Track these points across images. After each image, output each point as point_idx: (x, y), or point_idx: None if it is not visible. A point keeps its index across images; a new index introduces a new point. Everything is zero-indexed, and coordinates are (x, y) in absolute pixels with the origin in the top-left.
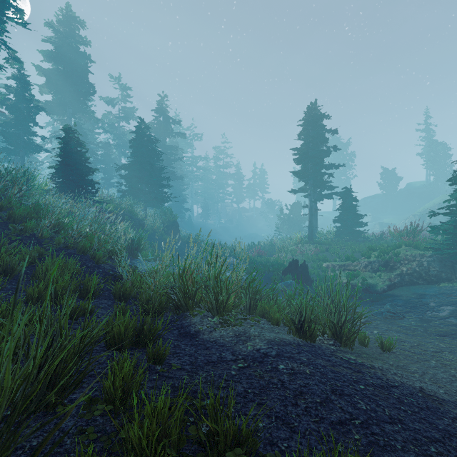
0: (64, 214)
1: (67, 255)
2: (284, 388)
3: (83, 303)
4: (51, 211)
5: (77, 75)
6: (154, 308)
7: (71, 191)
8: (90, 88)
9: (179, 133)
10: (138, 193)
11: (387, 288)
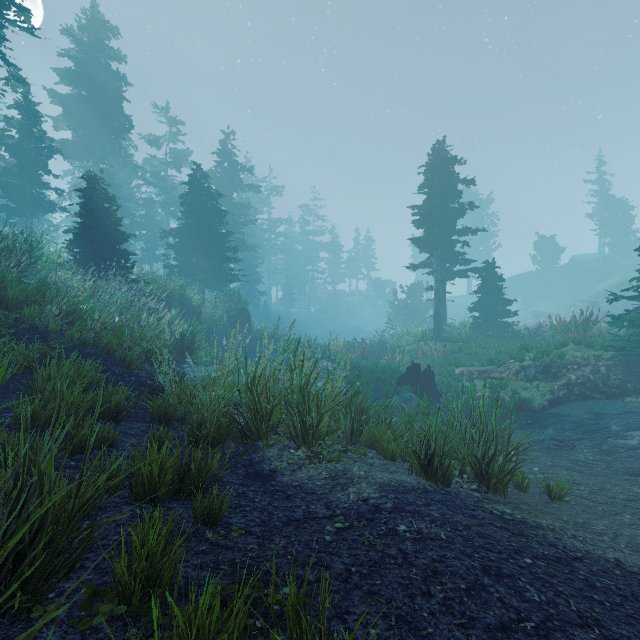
0: (85, 298)
1: (84, 356)
2: (408, 565)
3: (80, 433)
4: (62, 292)
5: (107, 103)
6: (209, 436)
7: (96, 266)
8: (125, 121)
9: (251, 185)
10: (192, 269)
11: (548, 404)
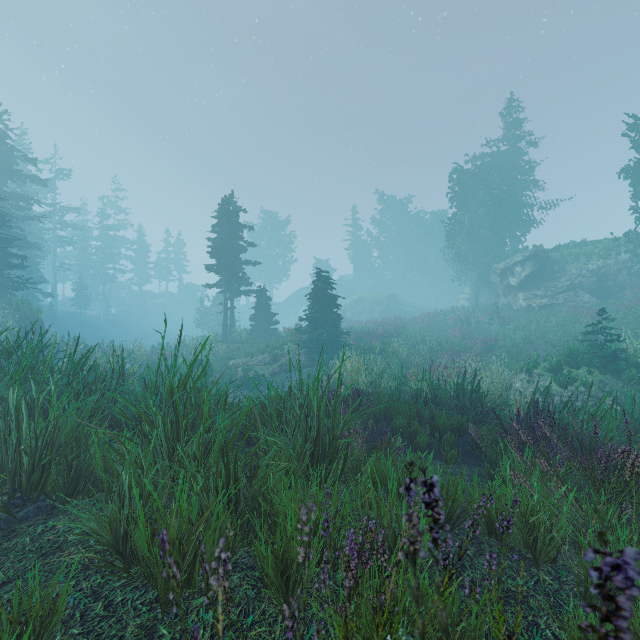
0: None
1: None
2: None
3: None
4: None
5: None
6: None
7: None
8: None
9: (35, 177)
10: None
11: (270, 376)
